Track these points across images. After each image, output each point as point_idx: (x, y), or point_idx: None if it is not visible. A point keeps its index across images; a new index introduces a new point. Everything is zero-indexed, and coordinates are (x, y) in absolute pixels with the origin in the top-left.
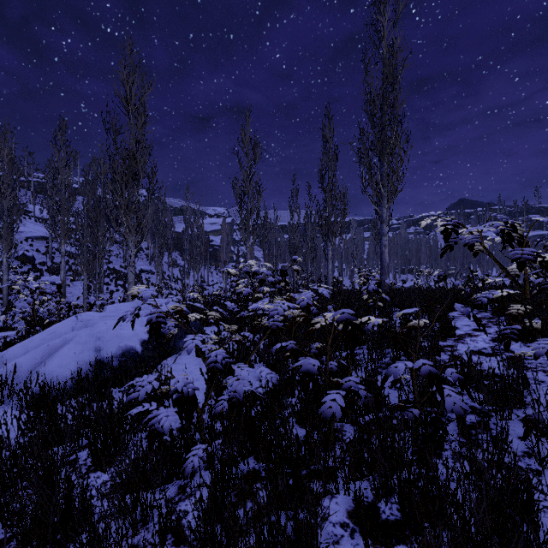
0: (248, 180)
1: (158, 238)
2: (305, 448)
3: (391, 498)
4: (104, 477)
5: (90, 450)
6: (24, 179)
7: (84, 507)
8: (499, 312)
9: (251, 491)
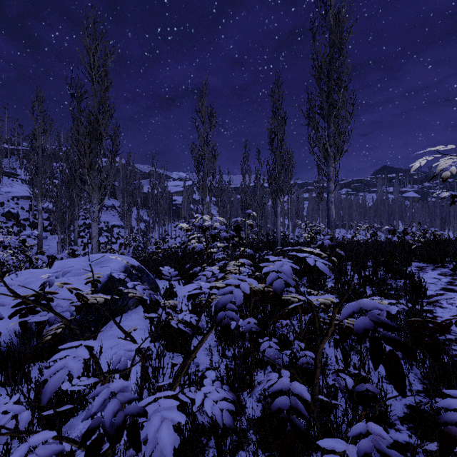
0: (205, 145)
1: (127, 197)
2: None
3: None
4: None
5: None
6: (15, 147)
7: None
8: None
9: None
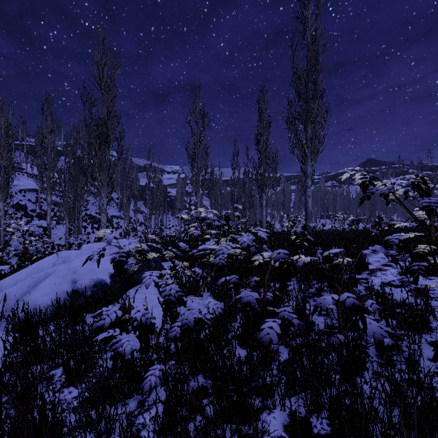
0: (198, 143)
1: (126, 190)
2: (246, 368)
3: (321, 414)
4: (75, 392)
5: (64, 369)
6: (18, 143)
7: (56, 421)
8: (403, 250)
9: (200, 406)
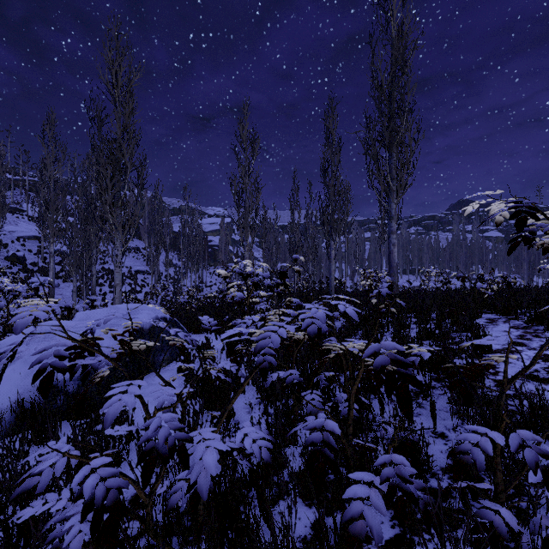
0: (246, 176)
1: (154, 237)
2: None
3: None
4: None
5: None
6: (19, 178)
7: None
8: (535, 320)
9: None
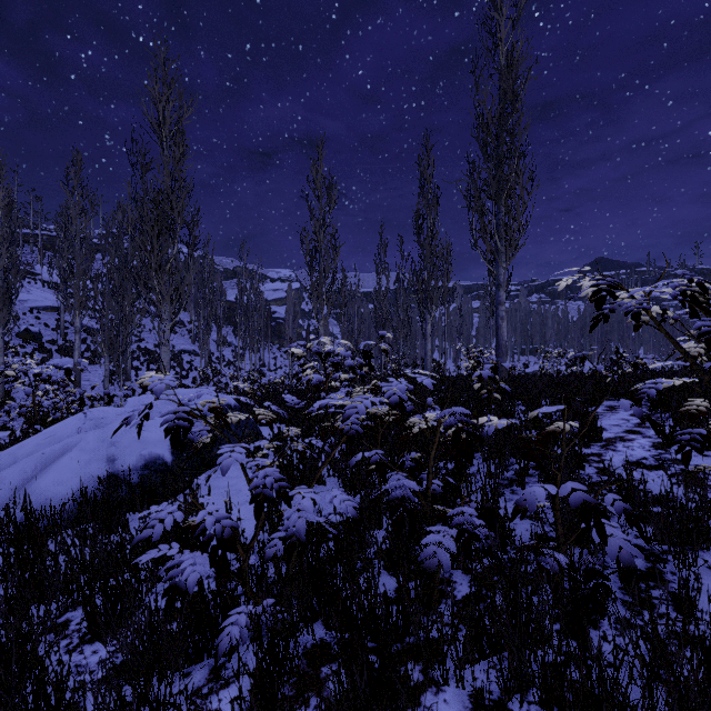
0: (321, 232)
1: (204, 308)
2: (397, 612)
3: (528, 695)
4: (103, 651)
5: (85, 611)
6: (29, 232)
7: (64, 706)
8: (659, 406)
9: (317, 679)
